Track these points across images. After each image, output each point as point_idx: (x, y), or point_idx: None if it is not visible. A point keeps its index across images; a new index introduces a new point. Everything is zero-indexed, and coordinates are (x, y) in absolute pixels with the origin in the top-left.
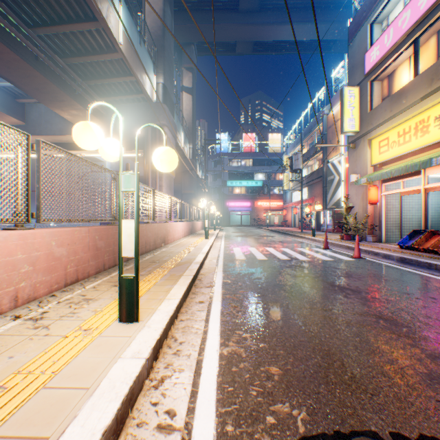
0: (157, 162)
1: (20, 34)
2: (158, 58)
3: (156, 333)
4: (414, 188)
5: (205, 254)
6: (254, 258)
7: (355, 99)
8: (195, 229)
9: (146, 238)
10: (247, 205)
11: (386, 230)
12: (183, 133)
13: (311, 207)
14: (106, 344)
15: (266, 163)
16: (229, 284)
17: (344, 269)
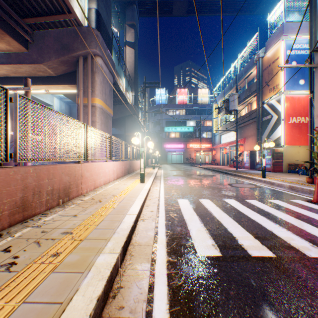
0: None
1: None
2: None
3: None
4: None
5: (121, 246)
6: (236, 246)
7: None
8: (134, 168)
9: None
10: (181, 146)
11: None
12: (126, 80)
13: (242, 147)
14: None
15: (196, 112)
16: None
17: None
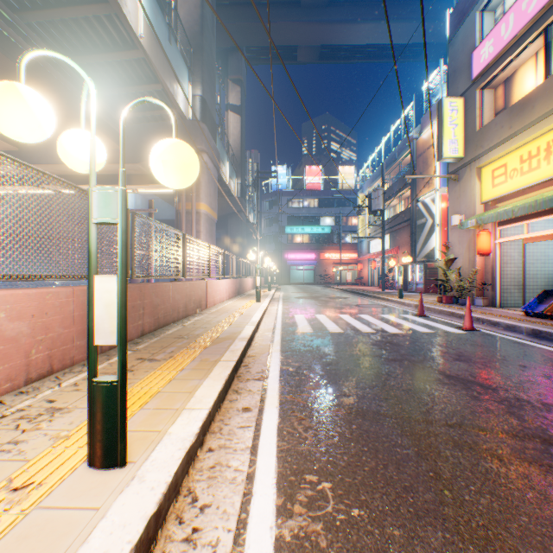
0: (157, 167)
1: (1, 20)
2: (194, 62)
3: (151, 498)
4: (545, 233)
5: (256, 324)
6: (324, 329)
7: (458, 114)
8: (244, 289)
9: (172, 303)
10: (312, 257)
11: (501, 290)
12: (229, 163)
13: (394, 260)
14: (40, 533)
15: (335, 203)
16: (291, 375)
17: (457, 347)
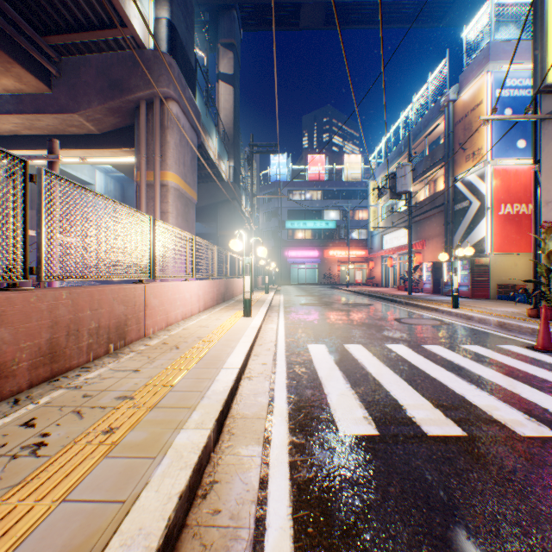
0: None
1: None
2: None
3: None
4: None
5: (215, 418)
6: (402, 419)
7: None
8: (233, 293)
9: None
10: (314, 255)
11: None
12: (219, 139)
13: (420, 256)
14: None
15: (341, 196)
16: None
17: None
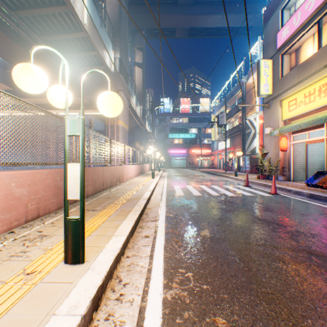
0: (101, 106)
1: (5, 15)
2: (115, 38)
3: (99, 277)
4: (318, 138)
5: (152, 190)
6: (190, 194)
7: (268, 69)
8: (144, 171)
9: (103, 178)
10: (184, 152)
11: (293, 171)
12: (136, 97)
13: (232, 154)
14: (44, 293)
15: (198, 120)
16: (171, 218)
17: (266, 203)
